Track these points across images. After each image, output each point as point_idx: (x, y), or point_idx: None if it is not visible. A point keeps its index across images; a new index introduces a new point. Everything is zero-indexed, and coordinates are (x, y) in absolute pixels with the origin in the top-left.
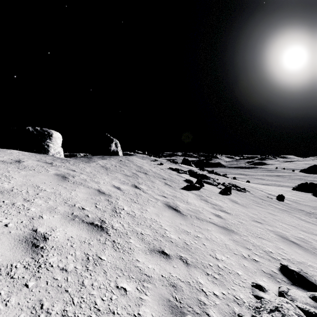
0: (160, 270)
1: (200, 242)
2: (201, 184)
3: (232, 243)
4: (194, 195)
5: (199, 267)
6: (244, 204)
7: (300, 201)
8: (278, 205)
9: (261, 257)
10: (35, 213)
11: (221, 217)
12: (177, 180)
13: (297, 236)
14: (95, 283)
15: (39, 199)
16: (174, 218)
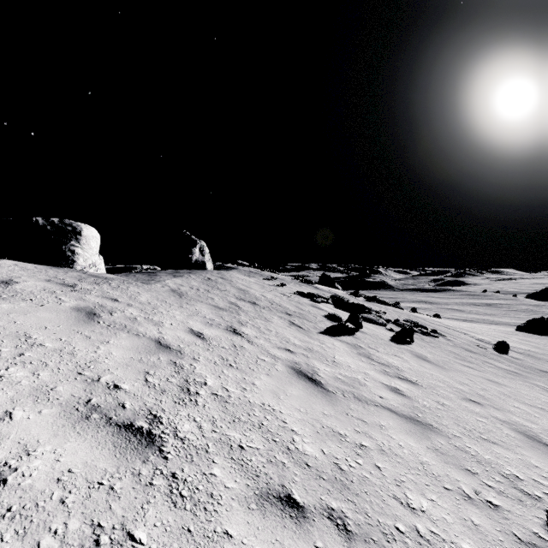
0: None
1: (370, 462)
2: (358, 324)
3: (435, 460)
4: (346, 345)
5: (375, 539)
6: (440, 362)
7: (538, 353)
8: (500, 362)
9: (503, 495)
10: None
11: (402, 393)
12: (312, 315)
13: None
14: None
15: (19, 368)
16: (309, 400)
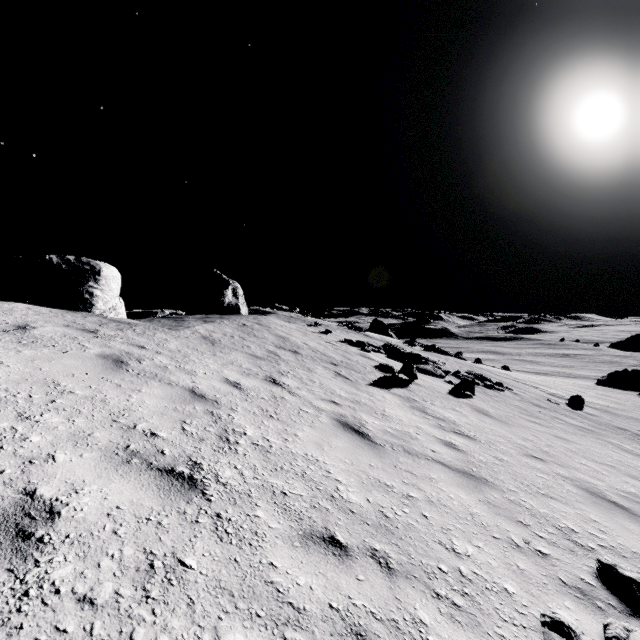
0: (325, 589)
1: (416, 511)
2: (412, 375)
3: (486, 512)
4: (398, 398)
5: (417, 576)
6: (504, 417)
7: (617, 409)
8: (572, 418)
9: (554, 545)
10: (40, 448)
11: (457, 447)
12: (361, 365)
13: (623, 489)
14: (164, 636)
15: (54, 414)
16: (355, 452)
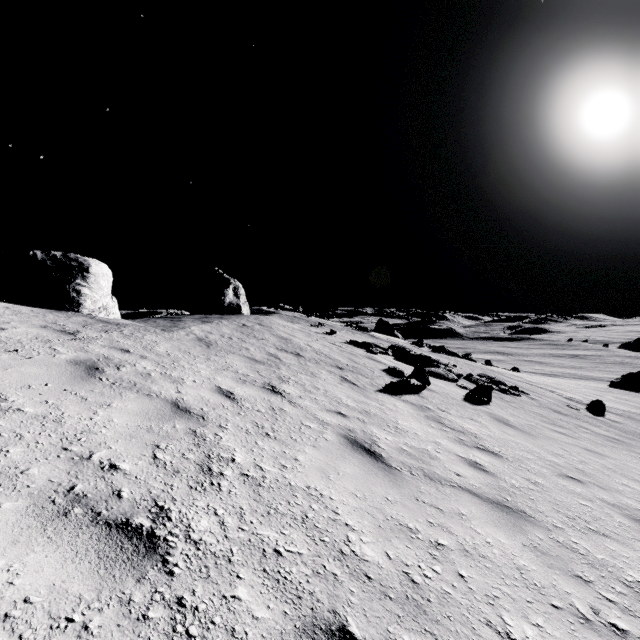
0: None
1: (451, 570)
2: (424, 380)
3: (535, 563)
4: (411, 407)
5: None
6: (526, 427)
7: (639, 414)
8: (596, 426)
9: (629, 613)
10: None
11: (484, 468)
12: (369, 369)
13: None
14: None
15: None
16: (368, 480)
